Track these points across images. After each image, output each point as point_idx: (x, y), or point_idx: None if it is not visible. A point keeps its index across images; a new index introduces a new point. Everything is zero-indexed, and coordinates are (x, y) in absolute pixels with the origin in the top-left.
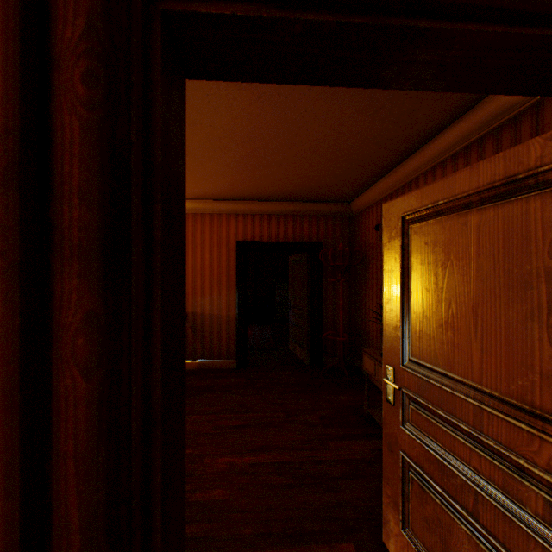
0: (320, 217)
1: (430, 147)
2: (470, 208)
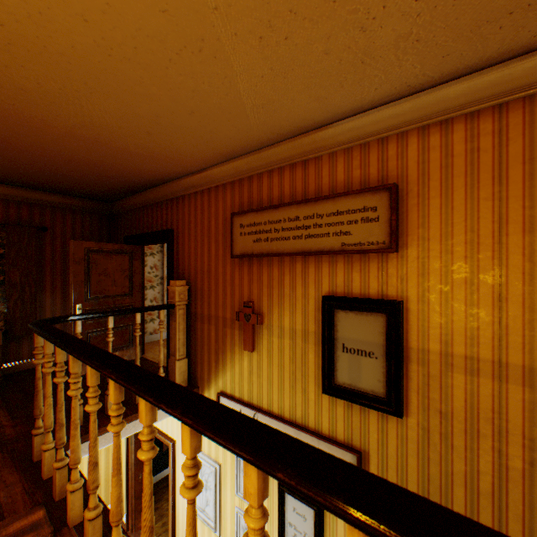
0: None
1: None
2: (113, 253)
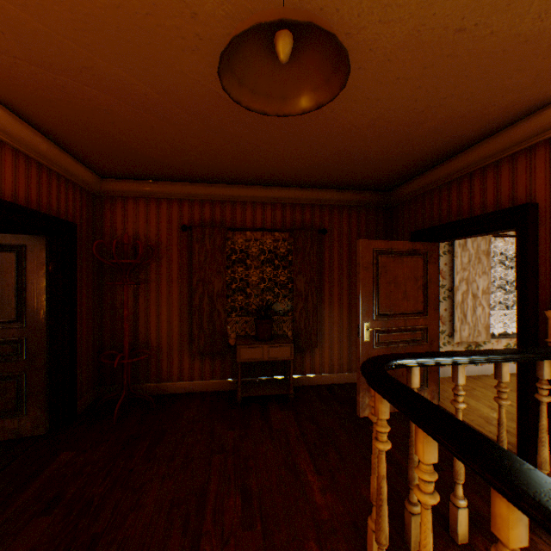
0: (70, 183)
1: (271, 191)
2: (402, 255)
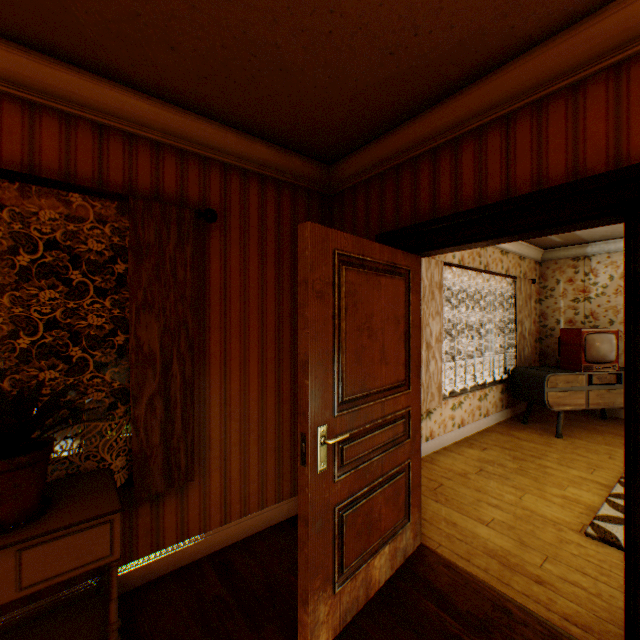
0: None
1: (57, 73)
2: (379, 272)
